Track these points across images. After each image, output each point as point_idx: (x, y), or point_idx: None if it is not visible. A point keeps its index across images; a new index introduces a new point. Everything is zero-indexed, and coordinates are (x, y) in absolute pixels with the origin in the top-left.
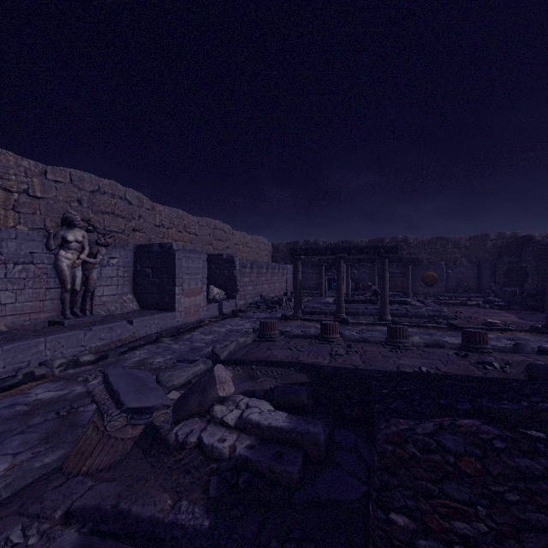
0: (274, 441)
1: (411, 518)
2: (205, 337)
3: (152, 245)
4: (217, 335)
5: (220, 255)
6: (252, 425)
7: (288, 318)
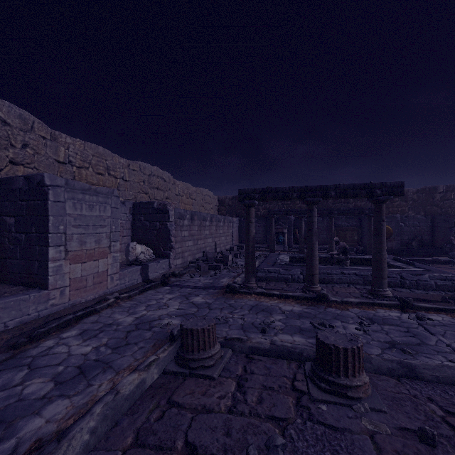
0: None
1: None
2: (76, 350)
3: (15, 178)
4: (108, 338)
5: (150, 203)
6: None
7: (236, 290)
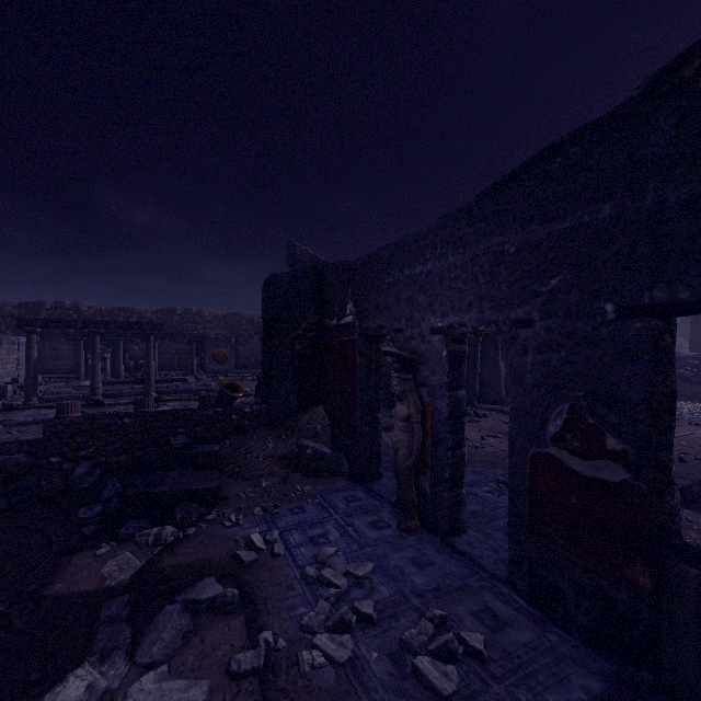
0: None
1: (60, 457)
2: None
3: None
4: None
5: None
6: None
7: (13, 408)
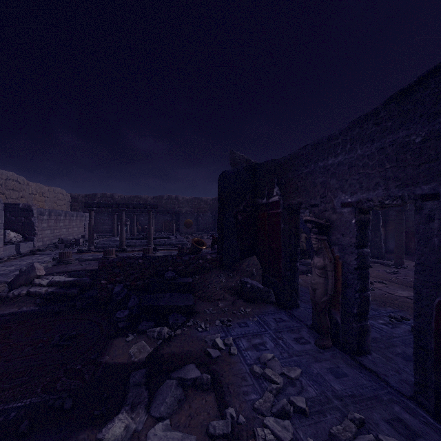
0: (67, 286)
1: (106, 280)
2: (7, 268)
3: None
4: (19, 266)
5: (16, 204)
6: (56, 283)
7: (83, 251)
